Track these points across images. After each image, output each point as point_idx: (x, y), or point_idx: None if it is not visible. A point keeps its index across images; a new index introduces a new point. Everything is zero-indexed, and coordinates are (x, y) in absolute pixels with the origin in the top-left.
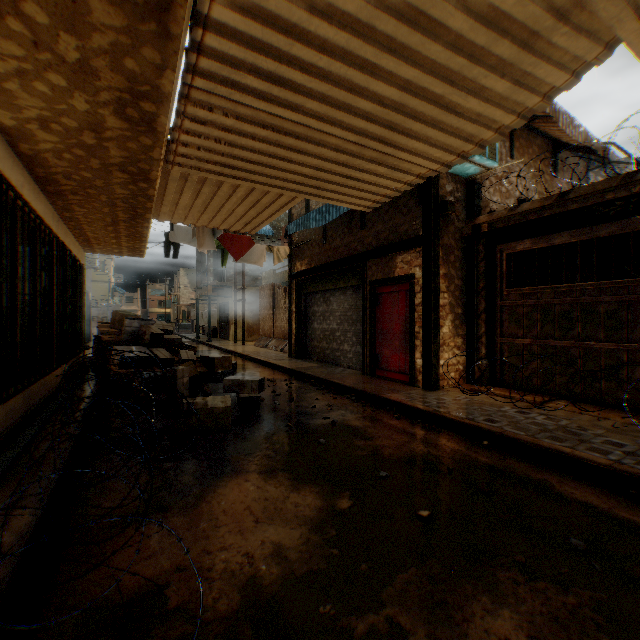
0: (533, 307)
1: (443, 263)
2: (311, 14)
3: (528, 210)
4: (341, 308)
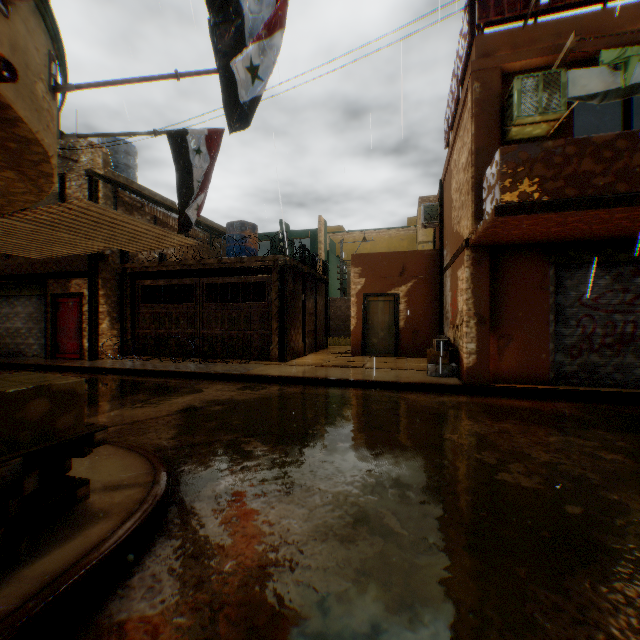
0: (152, 314)
1: (104, 288)
2: (2, 227)
3: (148, 266)
4: (28, 311)
